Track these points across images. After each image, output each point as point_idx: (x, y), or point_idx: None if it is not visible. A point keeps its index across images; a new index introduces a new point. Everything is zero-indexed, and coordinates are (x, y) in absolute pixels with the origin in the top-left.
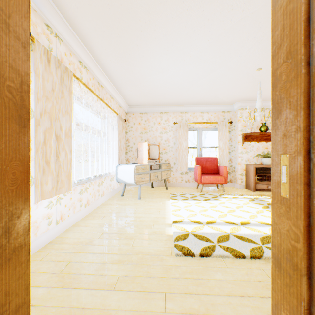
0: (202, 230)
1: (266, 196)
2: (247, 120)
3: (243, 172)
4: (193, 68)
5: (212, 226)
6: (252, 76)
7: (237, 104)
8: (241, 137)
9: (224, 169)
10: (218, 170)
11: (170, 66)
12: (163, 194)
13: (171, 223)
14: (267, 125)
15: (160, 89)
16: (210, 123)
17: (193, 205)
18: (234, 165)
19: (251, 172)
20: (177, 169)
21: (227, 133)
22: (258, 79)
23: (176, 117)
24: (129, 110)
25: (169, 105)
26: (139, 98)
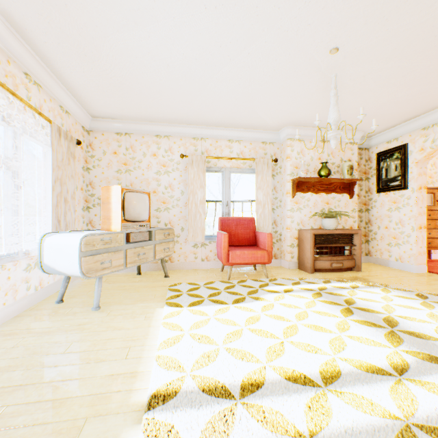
0: (231, 434)
1: (333, 281)
2: (301, 157)
3: (294, 241)
4: (212, 21)
5: (258, 403)
6: (319, 68)
7: (286, 130)
8: (291, 185)
9: (266, 238)
10: (257, 239)
11: (159, 5)
12: (156, 291)
13: (144, 403)
14: (329, 167)
15: (149, 79)
16: (243, 159)
17: (211, 319)
18: (280, 230)
19: (307, 241)
20: (187, 239)
21: (270, 177)
22: (327, 77)
23: (186, 146)
24: (93, 126)
25: (173, 122)
26: (109, 99)
